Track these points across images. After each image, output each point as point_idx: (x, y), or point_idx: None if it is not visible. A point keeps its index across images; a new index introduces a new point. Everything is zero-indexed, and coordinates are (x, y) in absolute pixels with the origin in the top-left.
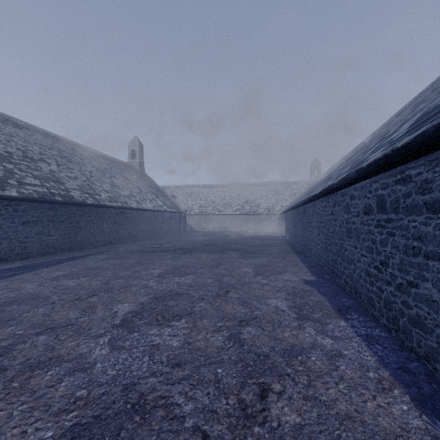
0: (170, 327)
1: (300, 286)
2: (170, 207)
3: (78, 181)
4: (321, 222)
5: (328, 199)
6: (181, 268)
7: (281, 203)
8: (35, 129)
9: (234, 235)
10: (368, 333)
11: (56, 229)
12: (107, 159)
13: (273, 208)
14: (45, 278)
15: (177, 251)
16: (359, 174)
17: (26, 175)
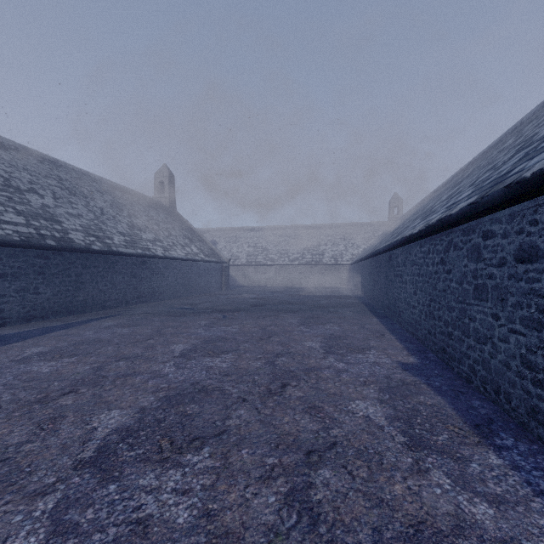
0: (179, 468)
1: (397, 374)
2: (208, 256)
3: (81, 220)
4: (420, 275)
5: (434, 241)
6: (216, 341)
7: (352, 250)
8: (27, 151)
9: (292, 292)
10: None
11: (47, 284)
12: (126, 192)
13: (341, 257)
14: (11, 359)
15: (215, 314)
16: (514, 192)
17: (5, 210)
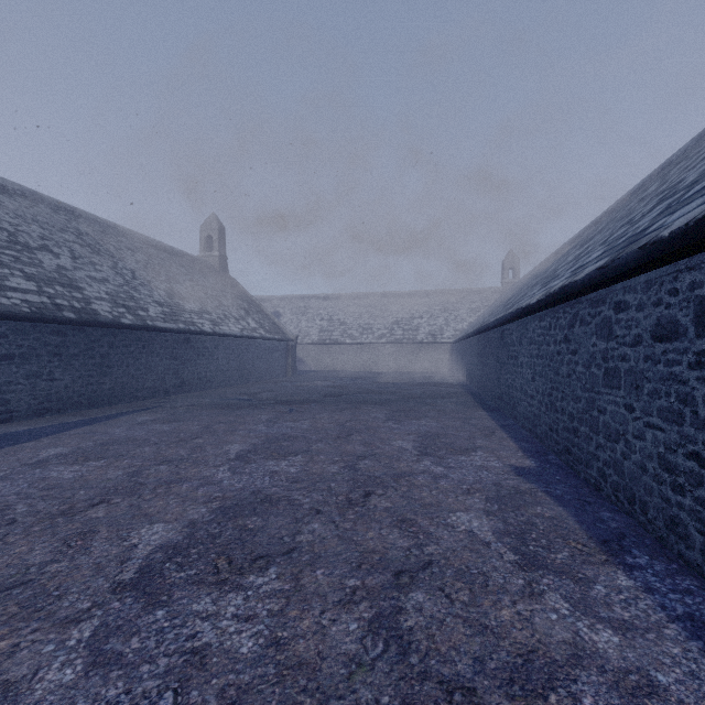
0: (241, 591)
1: (509, 480)
2: (269, 332)
3: (108, 286)
4: (539, 356)
5: (556, 314)
6: (281, 441)
7: (454, 324)
8: (37, 197)
9: (377, 378)
10: (690, 610)
11: (65, 368)
12: (164, 250)
13: (441, 333)
14: (23, 463)
15: (279, 406)
16: (649, 254)
17: (11, 273)
